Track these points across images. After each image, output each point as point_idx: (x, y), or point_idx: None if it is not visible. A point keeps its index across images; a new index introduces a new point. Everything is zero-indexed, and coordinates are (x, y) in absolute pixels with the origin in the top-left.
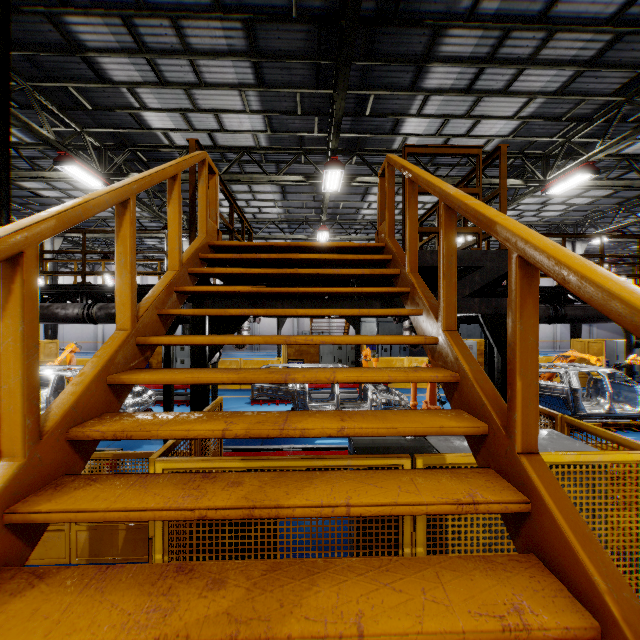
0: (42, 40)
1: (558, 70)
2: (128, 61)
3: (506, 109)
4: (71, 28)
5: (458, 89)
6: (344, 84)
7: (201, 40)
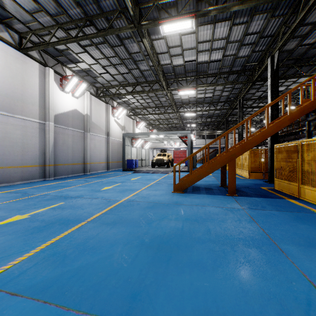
0: (315, 52)
1: None
2: None
3: None
4: None
5: None
6: None
7: None
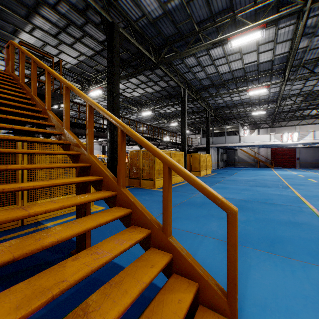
0: None
1: (89, 49)
2: None
3: (72, 53)
4: None
5: (50, 33)
6: None
7: None
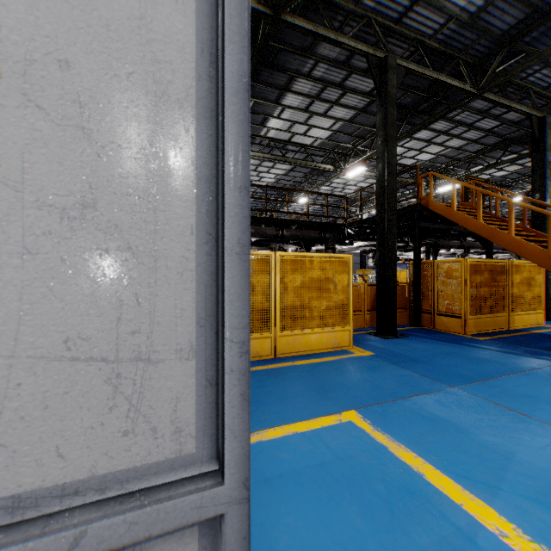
0: (272, 81)
1: (462, 141)
2: (301, 98)
3: (435, 150)
4: (295, 82)
5: (424, 140)
6: (407, 136)
7: (346, 100)
